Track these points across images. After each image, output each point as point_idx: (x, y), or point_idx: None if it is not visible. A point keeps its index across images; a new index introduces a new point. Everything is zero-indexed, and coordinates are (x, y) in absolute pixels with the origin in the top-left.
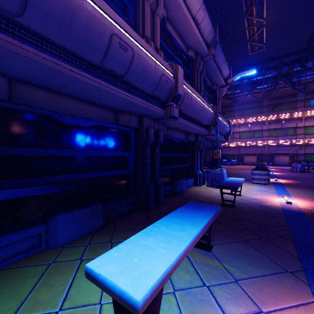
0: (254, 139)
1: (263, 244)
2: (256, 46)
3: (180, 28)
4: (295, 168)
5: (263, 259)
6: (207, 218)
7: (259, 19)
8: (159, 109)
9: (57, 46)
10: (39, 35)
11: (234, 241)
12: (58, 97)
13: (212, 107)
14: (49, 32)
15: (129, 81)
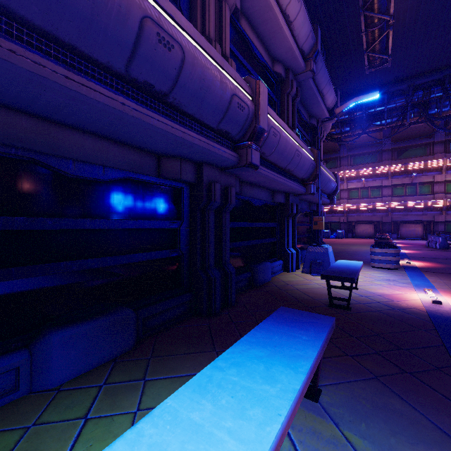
0: (371, 199)
1: (410, 384)
2: (377, 60)
3: (262, 28)
4: (433, 243)
5: (415, 419)
6: (315, 346)
7: (383, 16)
8: (229, 152)
9: (40, 33)
10: (2, 8)
11: (357, 377)
12: (54, 129)
13: (311, 151)
14: (20, 2)
15: (177, 103)
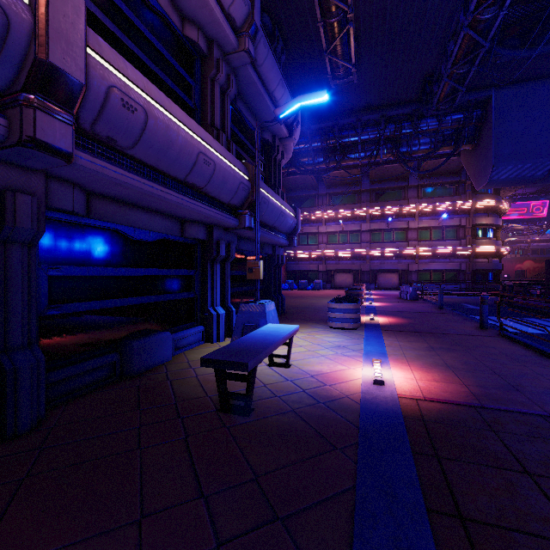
0: (350, 245)
1: None
2: (341, 69)
3: None
4: (404, 294)
5: None
6: None
7: (340, 3)
8: None
9: None
10: None
11: None
12: None
13: (245, 167)
14: None
15: None
